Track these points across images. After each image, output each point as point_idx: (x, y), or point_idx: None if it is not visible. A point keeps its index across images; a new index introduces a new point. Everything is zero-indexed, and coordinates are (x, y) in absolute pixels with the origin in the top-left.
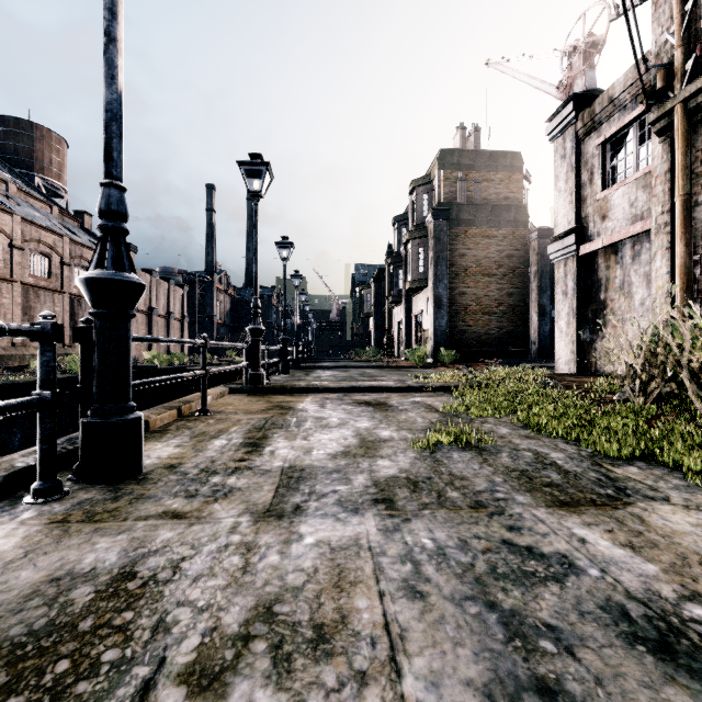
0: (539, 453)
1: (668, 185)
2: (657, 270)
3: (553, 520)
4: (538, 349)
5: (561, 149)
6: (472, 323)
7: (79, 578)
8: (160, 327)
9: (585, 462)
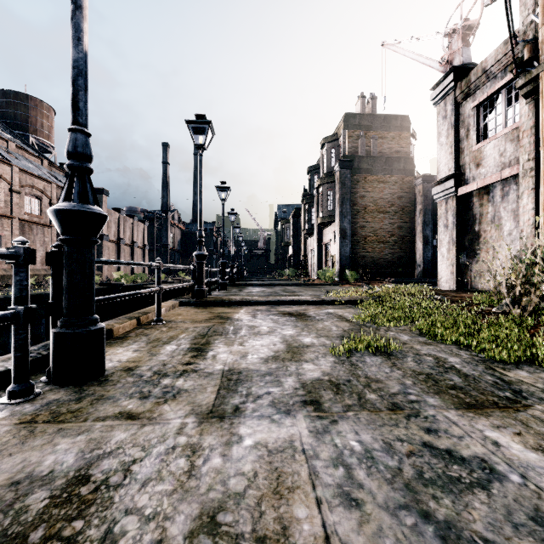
0: (438, 358)
1: (533, 138)
2: (524, 206)
3: (464, 422)
4: (422, 270)
5: (442, 111)
6: (370, 249)
7: (37, 482)
8: (126, 253)
9: (479, 366)
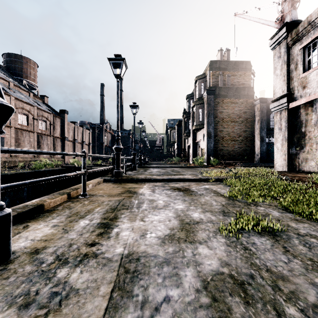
0: None
1: None
2: None
3: None
4: (259, 158)
5: (278, 53)
6: (226, 145)
7: None
8: (79, 148)
9: None
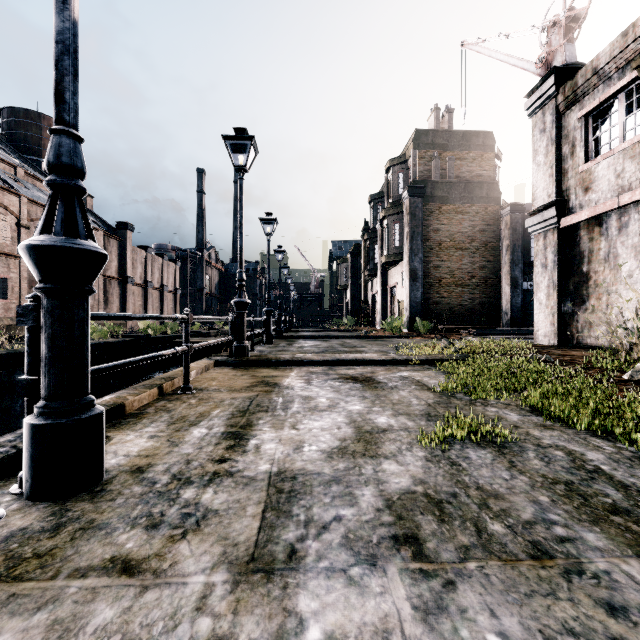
0: (571, 452)
1: None
2: None
3: None
4: (510, 319)
5: (540, 124)
6: (445, 294)
7: None
8: (155, 299)
9: (636, 468)
